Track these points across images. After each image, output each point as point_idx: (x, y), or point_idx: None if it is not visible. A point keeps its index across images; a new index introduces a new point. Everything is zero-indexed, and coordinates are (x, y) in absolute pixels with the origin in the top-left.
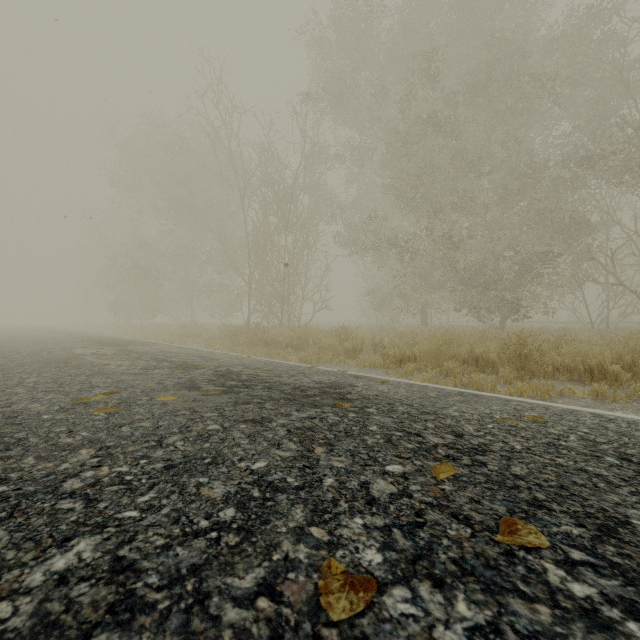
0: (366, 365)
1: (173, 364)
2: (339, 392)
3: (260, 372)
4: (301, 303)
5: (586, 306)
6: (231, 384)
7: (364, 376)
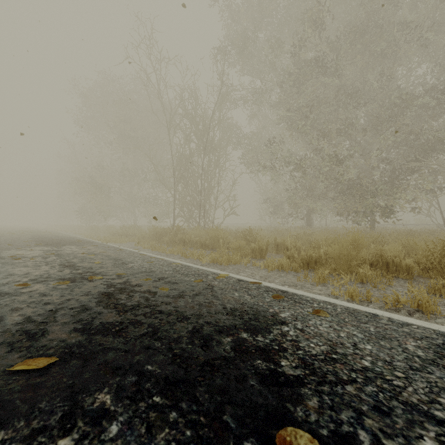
0: (274, 268)
1: (72, 272)
2: (264, 346)
3: (158, 289)
4: (214, 210)
5: (441, 212)
6: (102, 321)
7: (283, 292)
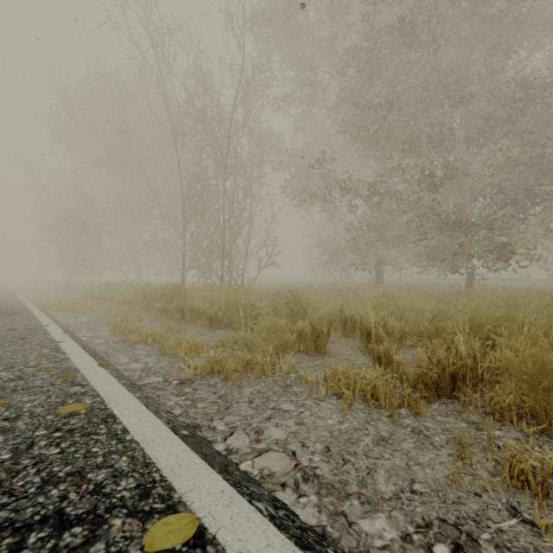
0: (355, 398)
1: None
2: None
3: None
4: (243, 259)
5: None
6: None
7: None
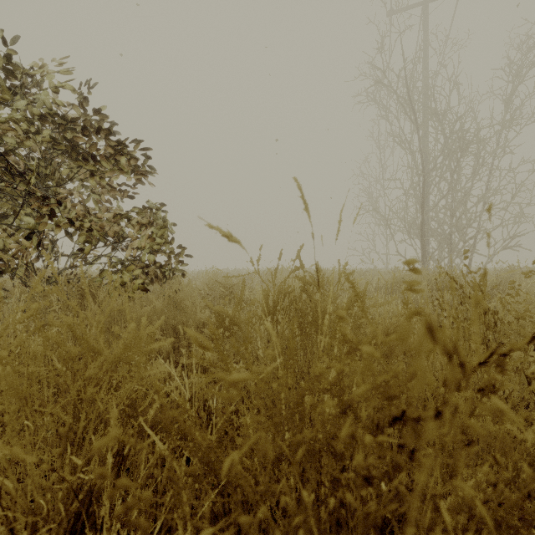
0: None
1: None
2: None
3: None
4: None
5: None
6: None
7: None
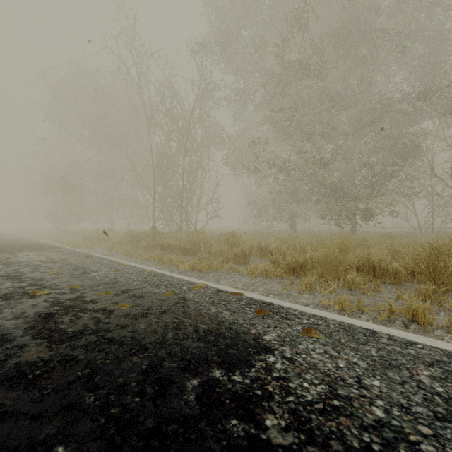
0: (258, 274)
1: (13, 286)
2: (242, 392)
3: (116, 306)
4: (196, 212)
5: (416, 215)
6: (19, 360)
7: (267, 304)
